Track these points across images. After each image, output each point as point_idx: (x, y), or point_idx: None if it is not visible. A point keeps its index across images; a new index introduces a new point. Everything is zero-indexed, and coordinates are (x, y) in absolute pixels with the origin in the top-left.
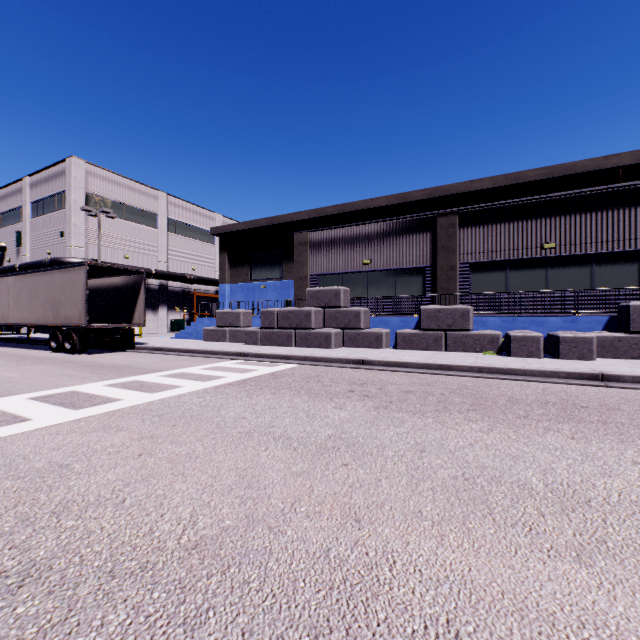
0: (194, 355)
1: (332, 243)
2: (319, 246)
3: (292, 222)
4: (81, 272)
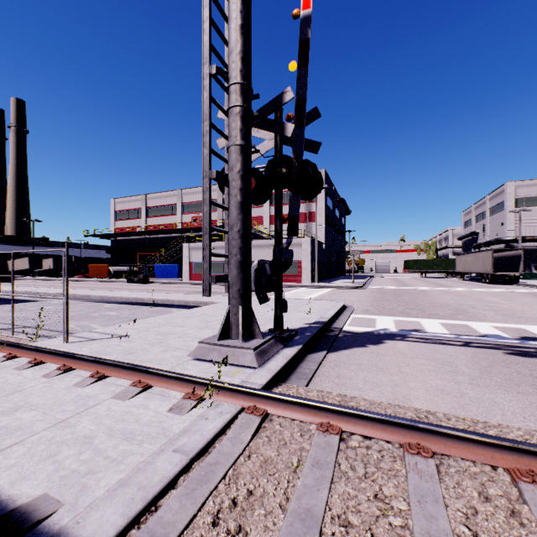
0: (535, 287)
1: None
2: None
3: None
4: (490, 253)
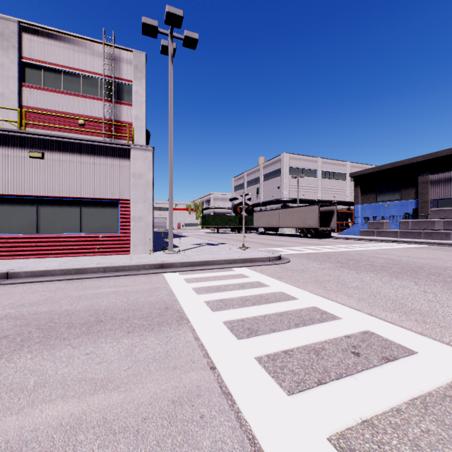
0: (367, 241)
1: (448, 180)
2: (437, 183)
3: (410, 164)
4: (316, 207)
